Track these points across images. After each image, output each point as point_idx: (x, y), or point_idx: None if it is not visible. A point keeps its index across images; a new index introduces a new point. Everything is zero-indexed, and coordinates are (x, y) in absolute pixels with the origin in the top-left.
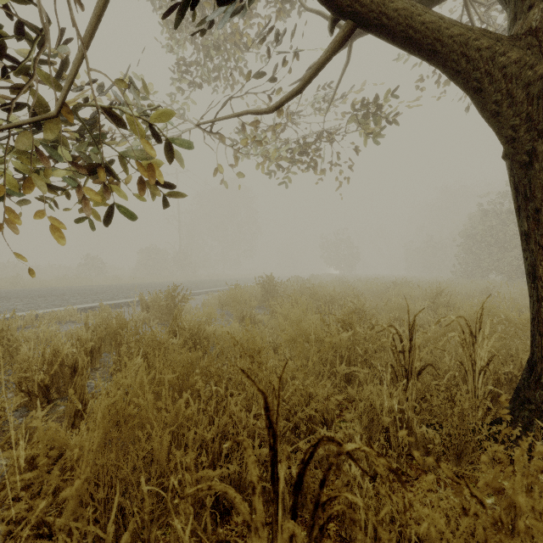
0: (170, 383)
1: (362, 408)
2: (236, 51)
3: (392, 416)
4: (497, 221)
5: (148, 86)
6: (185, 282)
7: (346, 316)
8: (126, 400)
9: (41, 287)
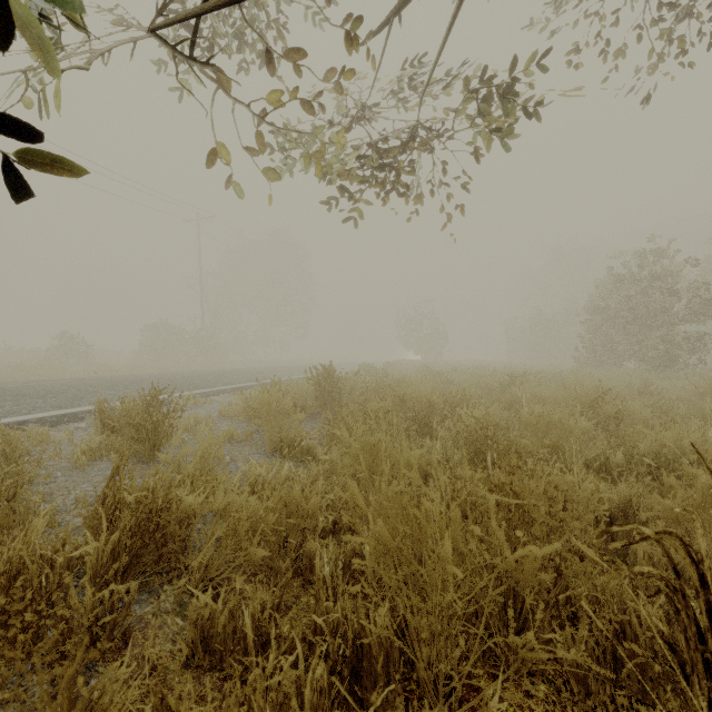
0: None
1: None
2: None
3: None
4: (636, 290)
5: None
6: (204, 374)
7: (507, 478)
8: None
9: None
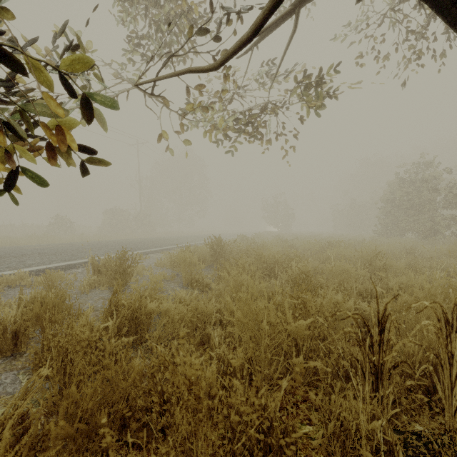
0: (65, 436)
1: (332, 429)
2: (183, 19)
3: (373, 447)
4: (413, 188)
5: (88, 46)
6: (143, 240)
7: (300, 294)
8: (23, 431)
9: (11, 245)
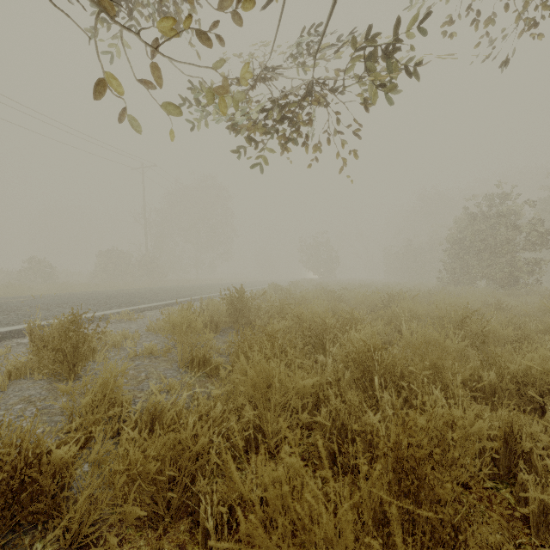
0: None
1: None
2: None
3: None
4: (487, 225)
5: None
6: (143, 291)
7: (404, 440)
8: None
9: None
